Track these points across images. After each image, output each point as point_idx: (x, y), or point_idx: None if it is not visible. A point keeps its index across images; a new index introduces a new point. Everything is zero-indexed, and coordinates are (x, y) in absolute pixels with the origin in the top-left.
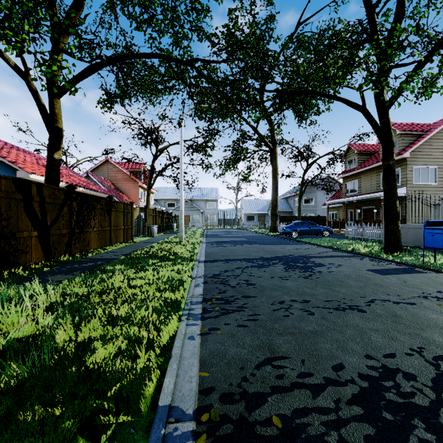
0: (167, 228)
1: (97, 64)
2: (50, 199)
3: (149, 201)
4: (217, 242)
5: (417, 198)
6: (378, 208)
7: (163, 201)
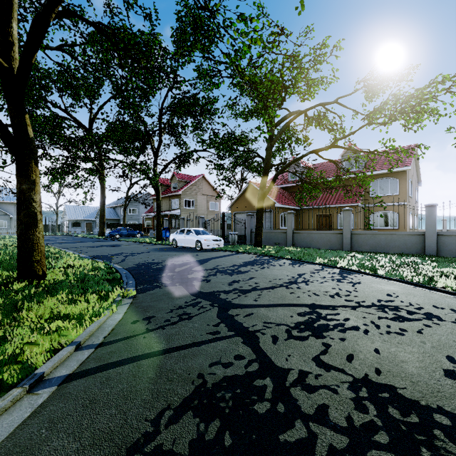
0: None
1: None
2: None
3: None
4: (56, 243)
5: (186, 215)
6: (170, 220)
7: None
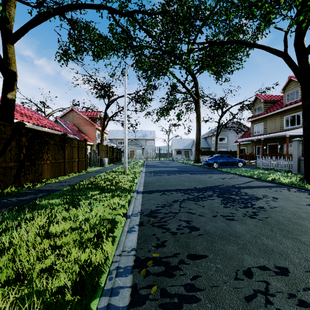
0: (117, 159)
1: (45, 12)
2: None
3: (102, 139)
4: (154, 172)
5: None
6: (281, 144)
7: (115, 140)
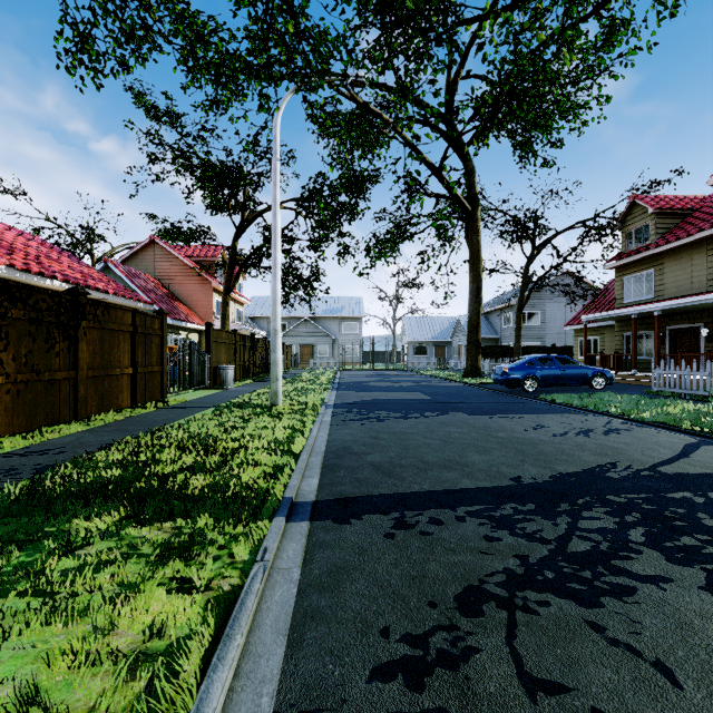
0: (265, 368)
1: None
2: None
3: (226, 316)
4: (360, 405)
5: None
6: (711, 328)
7: (265, 321)
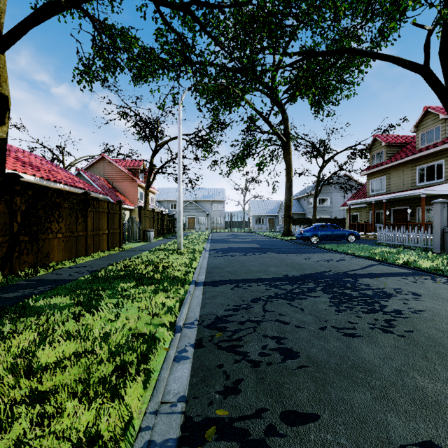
0: (169, 231)
1: (53, 3)
2: None
3: (147, 201)
4: (223, 249)
5: None
6: (413, 209)
7: (167, 203)
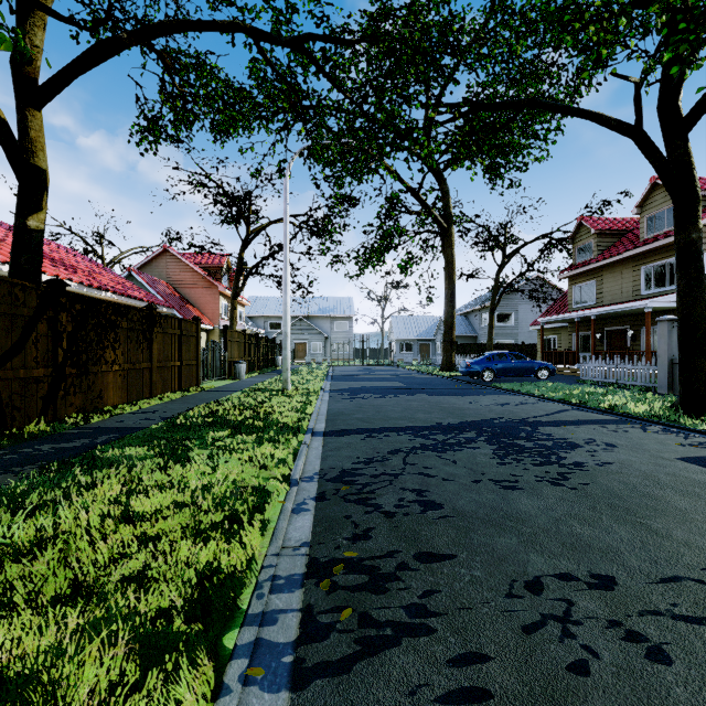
0: (267, 363)
1: (111, 40)
2: (1, 304)
3: (234, 317)
4: (350, 390)
5: None
6: (635, 329)
7: (262, 320)
